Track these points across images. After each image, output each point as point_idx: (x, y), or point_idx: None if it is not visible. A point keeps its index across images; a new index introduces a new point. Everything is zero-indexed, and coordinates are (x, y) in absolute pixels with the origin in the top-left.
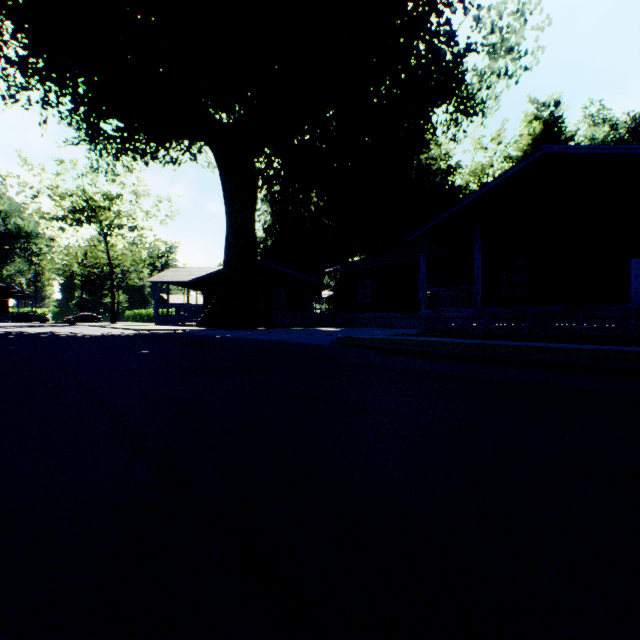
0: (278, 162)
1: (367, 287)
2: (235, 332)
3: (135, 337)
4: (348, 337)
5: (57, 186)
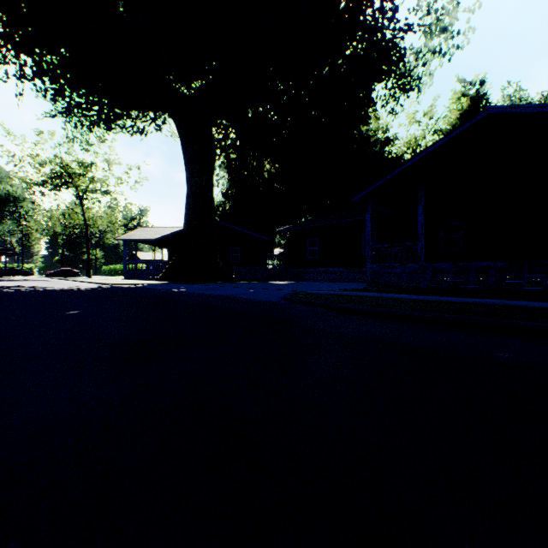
0: (234, 133)
1: (314, 245)
2: (190, 286)
3: (89, 292)
4: (300, 293)
5: (37, 155)
